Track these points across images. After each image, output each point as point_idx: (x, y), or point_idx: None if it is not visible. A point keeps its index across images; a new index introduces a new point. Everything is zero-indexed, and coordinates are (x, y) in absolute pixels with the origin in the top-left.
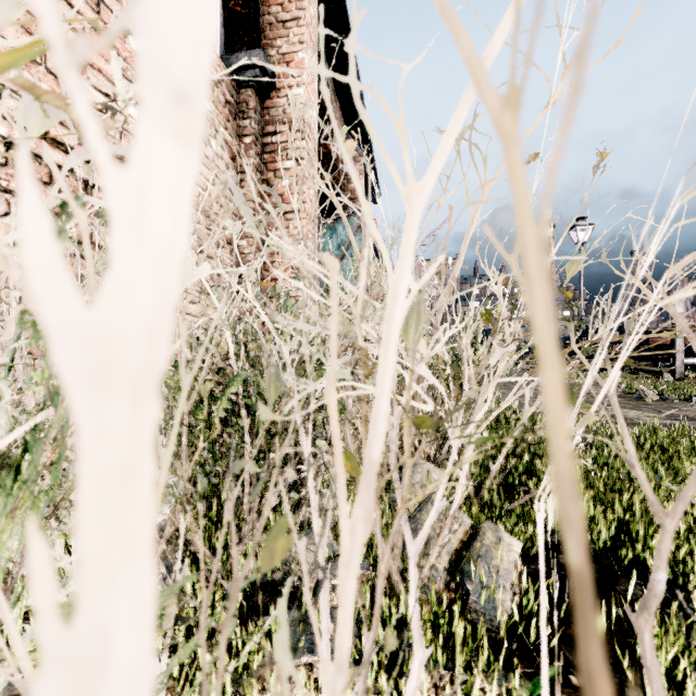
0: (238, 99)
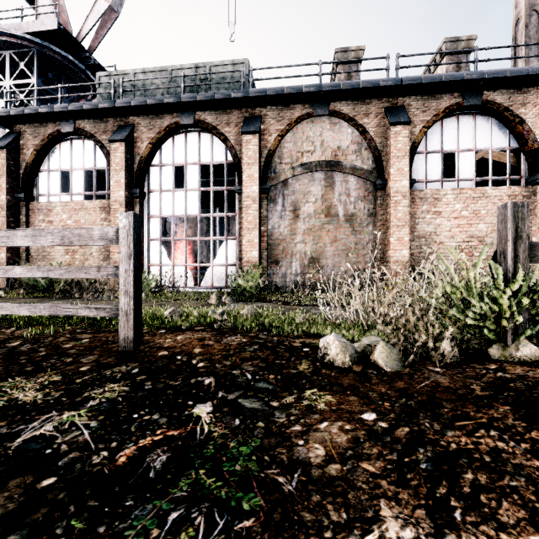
0: (532, 190)
